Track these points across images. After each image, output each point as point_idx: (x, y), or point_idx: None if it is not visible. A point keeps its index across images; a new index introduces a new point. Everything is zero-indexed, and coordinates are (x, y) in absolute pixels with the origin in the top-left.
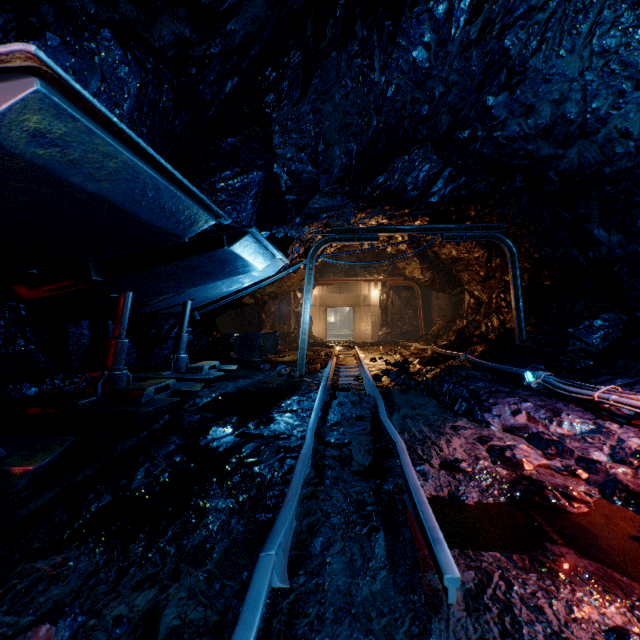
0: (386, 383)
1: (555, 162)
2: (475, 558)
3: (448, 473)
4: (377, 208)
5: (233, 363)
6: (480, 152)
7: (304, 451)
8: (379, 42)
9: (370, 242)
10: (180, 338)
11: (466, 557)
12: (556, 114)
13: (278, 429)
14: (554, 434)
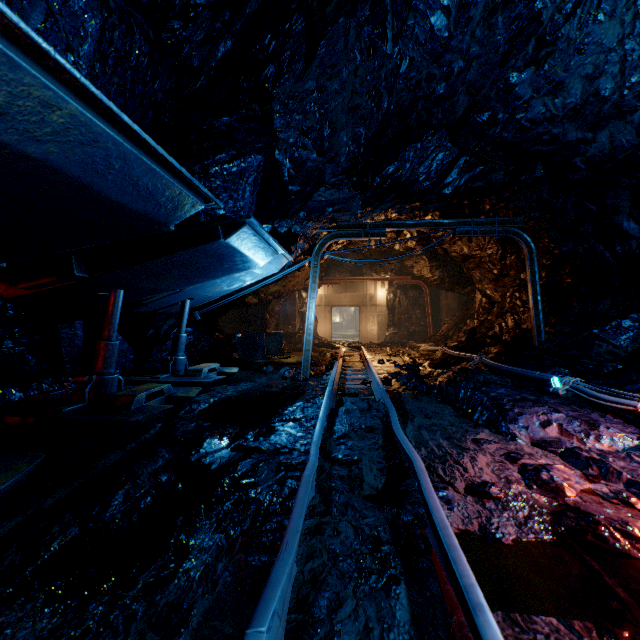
0: (396, 387)
1: (583, 147)
2: (526, 627)
3: (476, 500)
4: (386, 201)
5: (235, 365)
6: (500, 137)
7: (307, 472)
8: (393, 5)
9: (378, 238)
10: (178, 339)
11: (514, 625)
12: (588, 91)
13: (279, 441)
14: (592, 450)
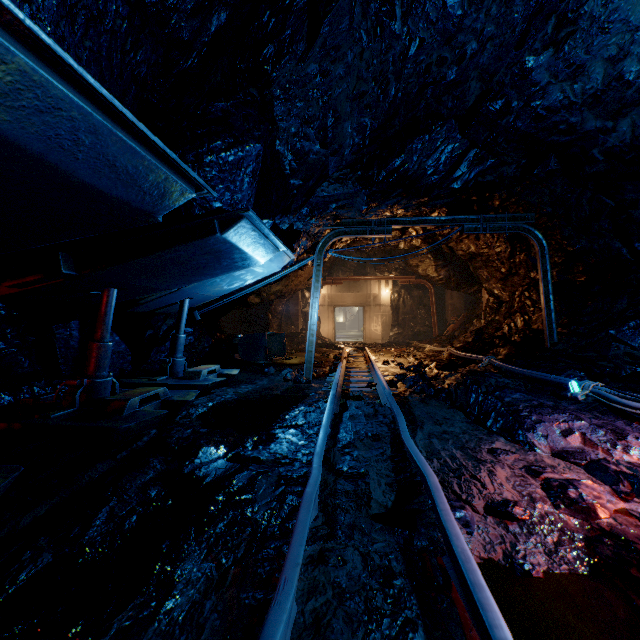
0: (402, 390)
1: (602, 137)
2: None
3: (498, 521)
4: (392, 196)
5: (237, 366)
6: (514, 126)
7: (309, 489)
8: None
9: (383, 235)
10: (177, 340)
11: None
12: (611, 75)
13: (279, 451)
14: (621, 463)
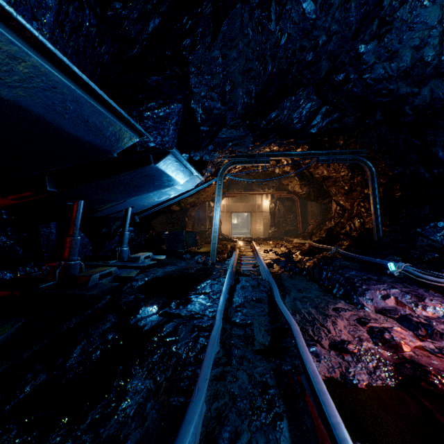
0: (277, 269)
1: (411, 99)
2: None
3: (337, 354)
4: (270, 137)
5: (164, 253)
6: (352, 91)
7: (214, 333)
8: None
9: (264, 164)
10: (123, 235)
11: None
12: (416, 58)
13: (194, 309)
14: (420, 316)
